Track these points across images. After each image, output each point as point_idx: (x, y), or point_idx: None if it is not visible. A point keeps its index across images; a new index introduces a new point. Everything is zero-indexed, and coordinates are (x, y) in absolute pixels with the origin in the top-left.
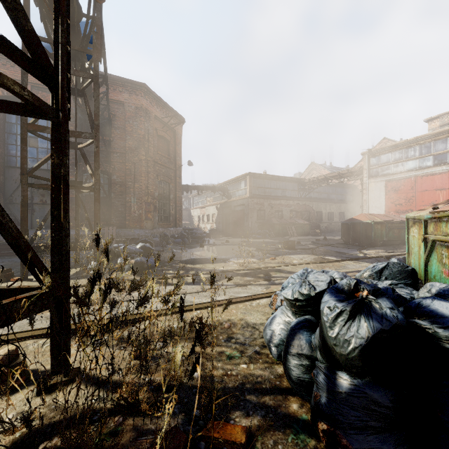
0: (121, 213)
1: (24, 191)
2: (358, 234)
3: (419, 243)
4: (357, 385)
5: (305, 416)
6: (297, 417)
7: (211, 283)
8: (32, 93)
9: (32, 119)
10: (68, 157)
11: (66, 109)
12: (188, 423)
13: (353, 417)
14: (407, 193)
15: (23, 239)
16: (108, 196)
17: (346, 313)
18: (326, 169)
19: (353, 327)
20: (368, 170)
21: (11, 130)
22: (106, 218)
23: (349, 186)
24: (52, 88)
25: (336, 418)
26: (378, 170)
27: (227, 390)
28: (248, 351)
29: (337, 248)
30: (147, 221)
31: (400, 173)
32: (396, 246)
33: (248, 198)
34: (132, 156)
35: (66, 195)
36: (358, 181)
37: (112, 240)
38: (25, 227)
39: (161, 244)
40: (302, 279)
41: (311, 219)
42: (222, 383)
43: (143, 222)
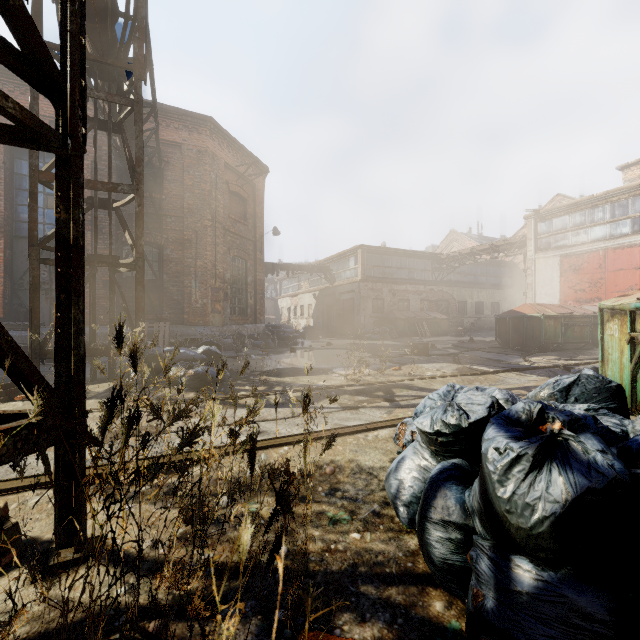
0: (178, 303)
1: (34, 270)
2: (521, 334)
3: (620, 346)
4: (548, 582)
5: (456, 623)
6: (443, 624)
7: (304, 408)
8: (21, 106)
9: (46, 165)
10: (82, 210)
11: (79, 134)
12: (267, 633)
13: (543, 638)
14: (593, 274)
15: (6, 337)
16: (158, 279)
17: (528, 459)
18: (472, 240)
19: (539, 482)
20: (535, 240)
21: (21, 185)
22: (157, 310)
23: (506, 264)
24: (56, 101)
25: (513, 637)
26: (549, 241)
27: (330, 576)
28: (362, 511)
29: (490, 354)
30: (215, 314)
31: (583, 245)
32: (576, 351)
33: (359, 282)
34: (194, 221)
35: (78, 269)
36: (520, 257)
37: (164, 342)
38: (35, 322)
39: (234, 348)
40: (446, 401)
41: (450, 312)
42: (321, 564)
43: (209, 315)
